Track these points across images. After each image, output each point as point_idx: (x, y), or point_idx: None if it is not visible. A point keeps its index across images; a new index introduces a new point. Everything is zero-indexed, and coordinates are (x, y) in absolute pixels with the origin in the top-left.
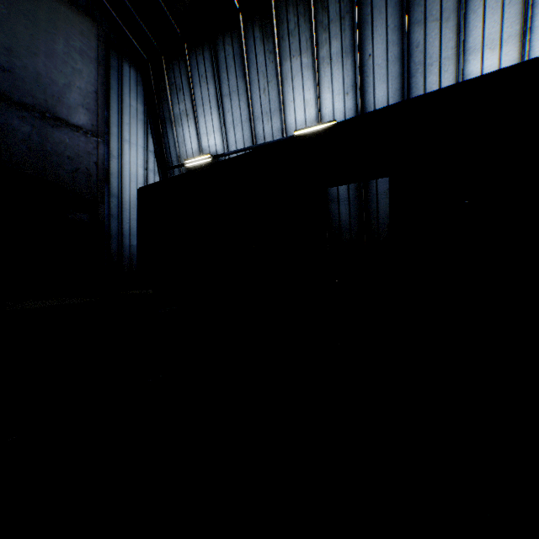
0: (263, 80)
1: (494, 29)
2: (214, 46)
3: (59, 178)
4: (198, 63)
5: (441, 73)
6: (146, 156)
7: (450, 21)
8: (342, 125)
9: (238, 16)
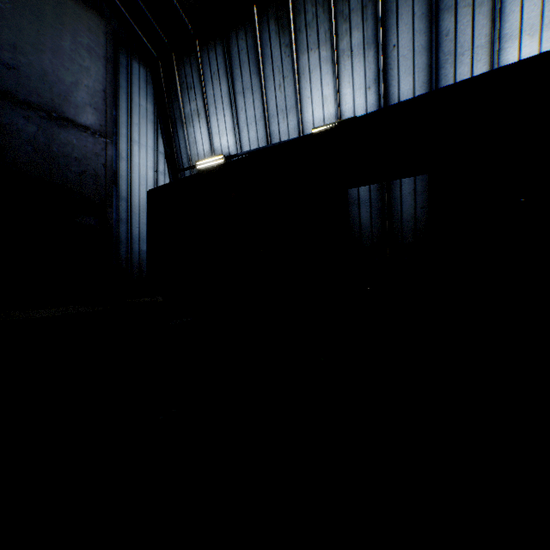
0: (278, 76)
1: (534, 13)
2: (227, 41)
3: (66, 180)
4: (210, 60)
5: (473, 63)
6: (156, 157)
7: (483, 6)
8: (372, 116)
9: (252, 8)
